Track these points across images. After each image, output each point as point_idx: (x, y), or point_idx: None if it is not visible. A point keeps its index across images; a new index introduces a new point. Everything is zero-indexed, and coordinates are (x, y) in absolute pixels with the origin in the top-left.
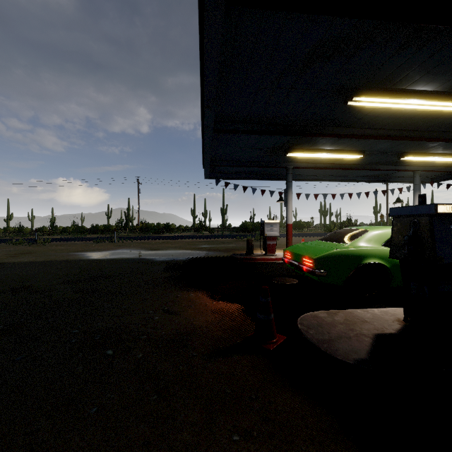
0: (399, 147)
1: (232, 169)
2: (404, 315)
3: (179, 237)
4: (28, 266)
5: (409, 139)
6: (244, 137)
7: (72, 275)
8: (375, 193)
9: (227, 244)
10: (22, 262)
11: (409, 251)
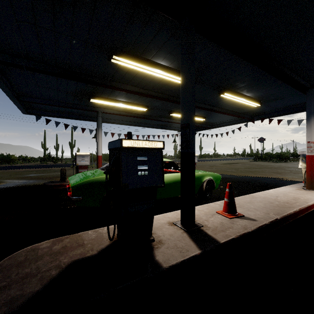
0: (167, 106)
1: (51, 108)
2: (113, 233)
3: (14, 167)
4: None
5: (168, 101)
6: (40, 76)
7: None
8: (163, 136)
9: (57, 172)
10: None
11: (110, 179)
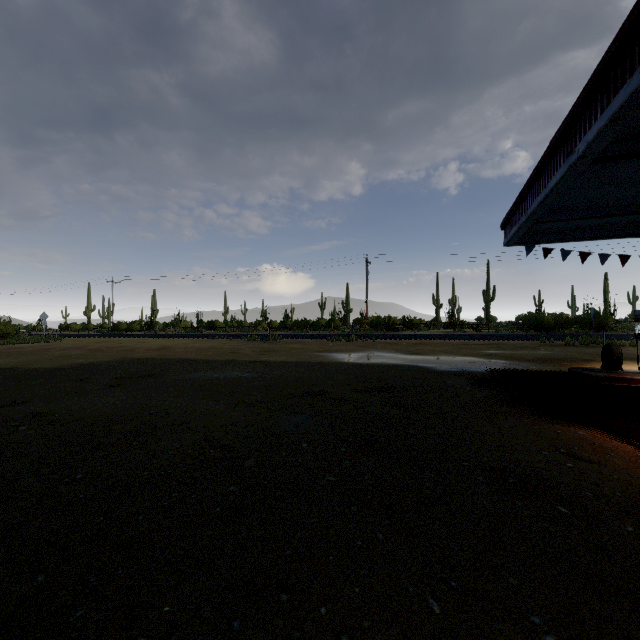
0: None
1: (561, 226)
2: None
3: (434, 337)
4: (290, 367)
5: None
6: (635, 163)
7: (353, 382)
8: None
9: (529, 349)
10: (278, 361)
11: None
